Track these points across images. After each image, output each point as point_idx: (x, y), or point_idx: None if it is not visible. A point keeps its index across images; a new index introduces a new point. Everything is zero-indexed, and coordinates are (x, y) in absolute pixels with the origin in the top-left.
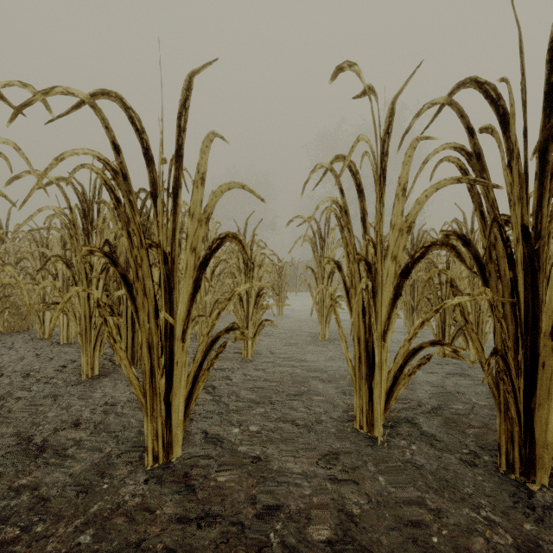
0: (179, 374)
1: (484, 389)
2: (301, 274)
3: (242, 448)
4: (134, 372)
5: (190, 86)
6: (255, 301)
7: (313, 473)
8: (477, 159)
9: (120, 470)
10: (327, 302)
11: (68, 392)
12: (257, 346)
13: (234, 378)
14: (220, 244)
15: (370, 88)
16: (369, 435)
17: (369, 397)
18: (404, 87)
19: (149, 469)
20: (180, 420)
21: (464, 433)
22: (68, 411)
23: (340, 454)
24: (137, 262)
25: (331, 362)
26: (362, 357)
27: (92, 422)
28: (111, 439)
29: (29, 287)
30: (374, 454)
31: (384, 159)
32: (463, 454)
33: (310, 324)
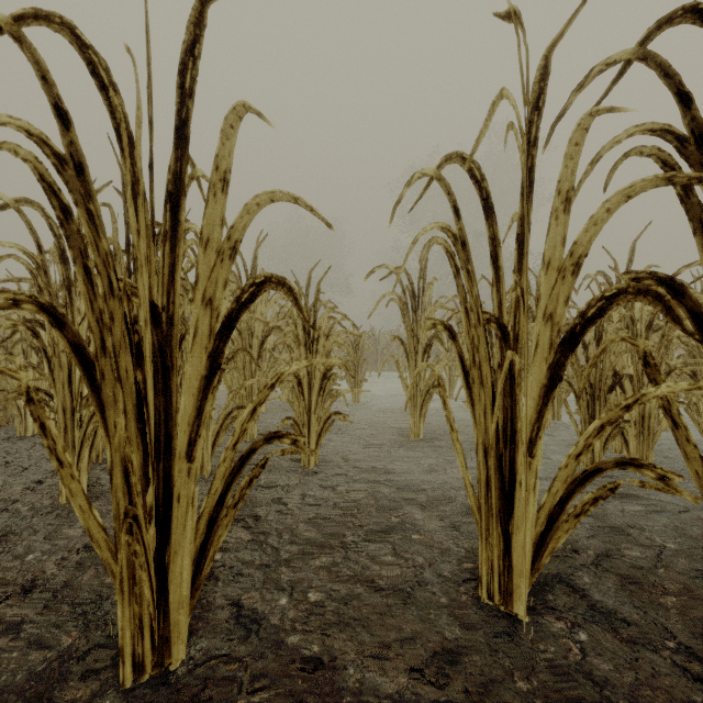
0: (182, 517)
1: (666, 520)
2: (383, 348)
3: (292, 639)
4: (97, 518)
5: (202, 20)
6: (320, 385)
7: (415, 697)
8: (698, 145)
9: (74, 690)
10: (423, 387)
11: (32, 527)
12: (324, 448)
13: (288, 501)
14: (256, 294)
15: (516, 15)
16: (504, 611)
17: (504, 549)
18: (567, 28)
19: (127, 688)
20: (183, 596)
21: (659, 605)
22: (21, 563)
23: (460, 651)
24: (104, 322)
25: (430, 474)
26: (492, 481)
27: (52, 585)
28: (76, 619)
29: (2, 365)
30: (518, 651)
31: (530, 152)
32: (670, 652)
33: (397, 416)
